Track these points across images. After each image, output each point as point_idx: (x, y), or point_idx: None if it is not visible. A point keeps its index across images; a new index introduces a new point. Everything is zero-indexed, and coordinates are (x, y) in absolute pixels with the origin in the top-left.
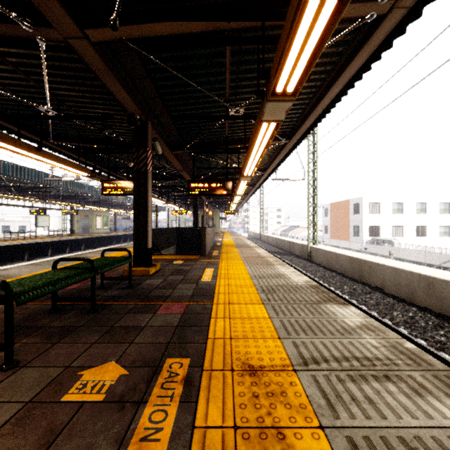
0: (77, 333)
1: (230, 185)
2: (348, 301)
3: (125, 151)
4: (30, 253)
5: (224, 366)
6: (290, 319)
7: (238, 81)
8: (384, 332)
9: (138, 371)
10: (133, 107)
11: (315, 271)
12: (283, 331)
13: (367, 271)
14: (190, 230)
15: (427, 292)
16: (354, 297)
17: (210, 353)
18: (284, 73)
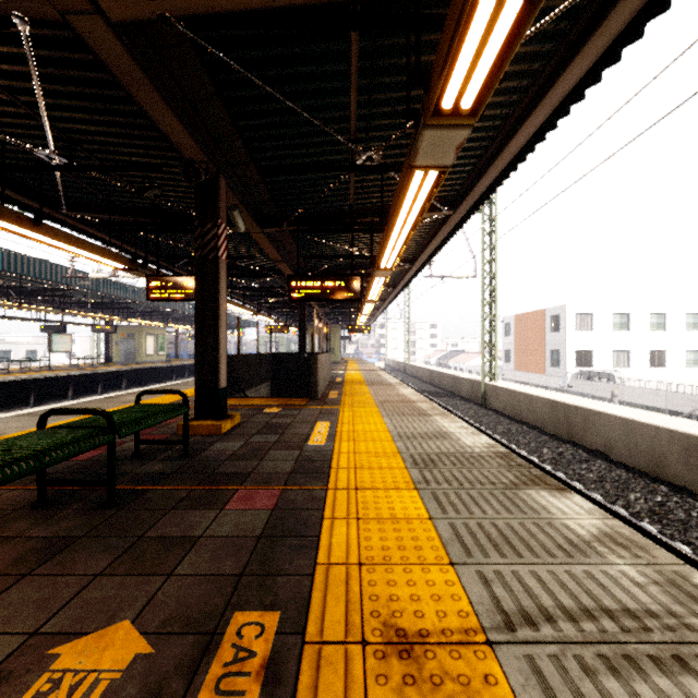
0: (72, 552)
1: (357, 283)
2: (552, 475)
3: (186, 228)
4: (39, 394)
5: (348, 632)
6: (468, 521)
7: (370, 106)
8: (646, 549)
9: (174, 645)
10: (193, 149)
11: (494, 424)
12: (458, 548)
13: (580, 423)
14: (294, 357)
15: (685, 461)
16: (561, 468)
17: (320, 599)
18: (458, 68)
